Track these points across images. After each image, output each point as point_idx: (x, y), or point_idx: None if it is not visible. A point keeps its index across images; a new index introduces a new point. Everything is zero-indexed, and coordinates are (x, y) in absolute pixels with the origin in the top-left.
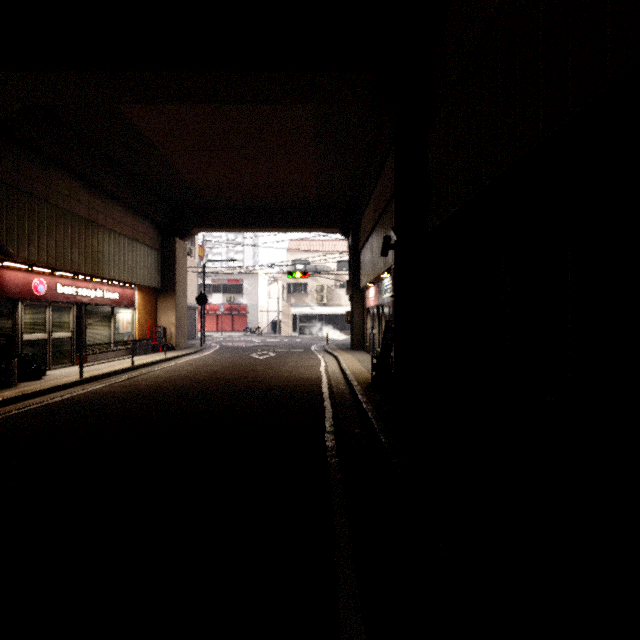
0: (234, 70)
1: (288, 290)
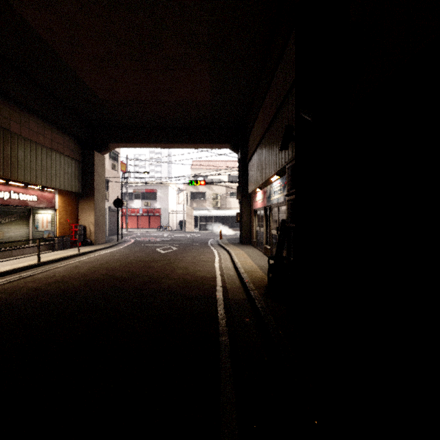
0: None
1: (191, 197)
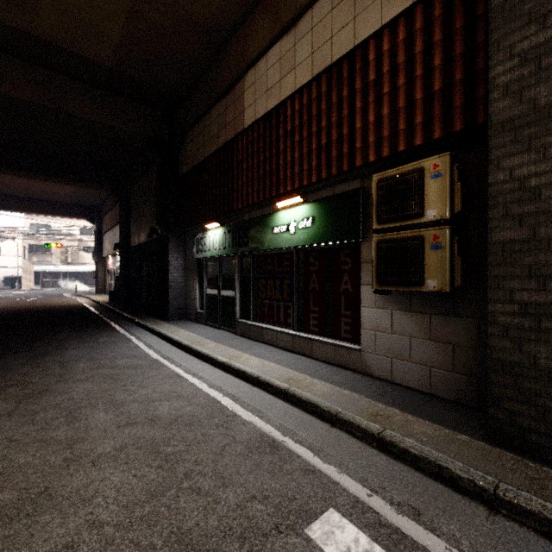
0: (45, 176)
1: (30, 250)
